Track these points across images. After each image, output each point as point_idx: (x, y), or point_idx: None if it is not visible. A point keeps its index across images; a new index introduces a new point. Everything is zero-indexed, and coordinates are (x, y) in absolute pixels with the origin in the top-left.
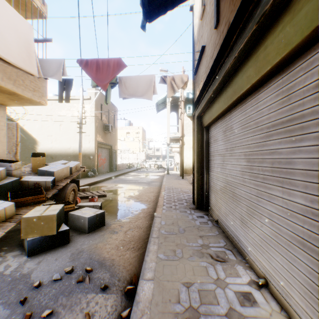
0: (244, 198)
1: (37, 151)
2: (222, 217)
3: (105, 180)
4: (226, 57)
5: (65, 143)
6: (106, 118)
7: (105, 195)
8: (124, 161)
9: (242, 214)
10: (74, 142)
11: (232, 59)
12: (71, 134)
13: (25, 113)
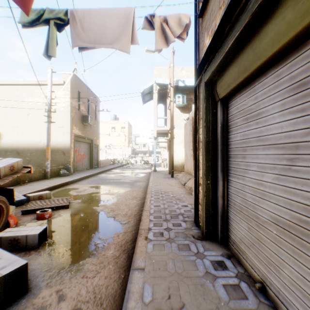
0: None
1: (0, 145)
2: (283, 289)
3: (80, 180)
4: None
5: (34, 135)
6: (85, 108)
7: (68, 206)
8: (109, 157)
9: None
10: (45, 135)
11: None
12: (42, 125)
13: None
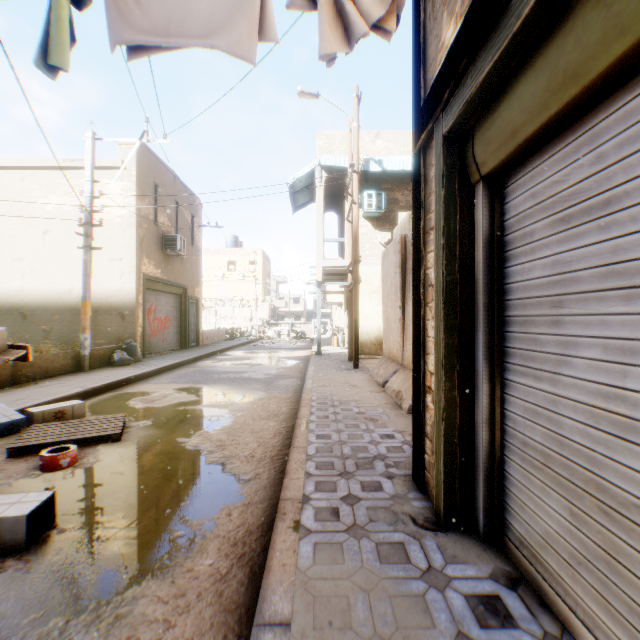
0: None
1: None
2: None
3: (156, 374)
4: None
5: (57, 278)
6: (170, 220)
7: (118, 436)
8: (223, 324)
9: None
10: (81, 277)
11: None
12: (74, 255)
13: None
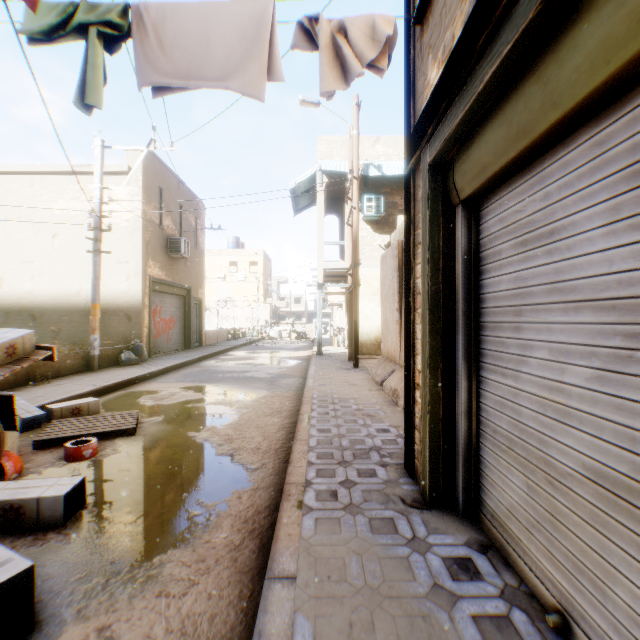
0: None
1: None
2: (614, 633)
3: (163, 373)
4: None
5: (66, 280)
6: (174, 223)
7: (133, 430)
8: (225, 325)
9: None
10: (89, 279)
11: None
12: (82, 258)
13: None
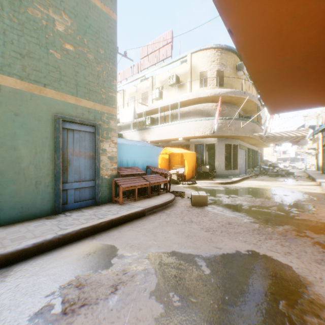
0: None
1: None
2: None
3: None
4: None
5: None
6: None
7: None
8: None
9: None
10: None
11: None
12: None
13: None
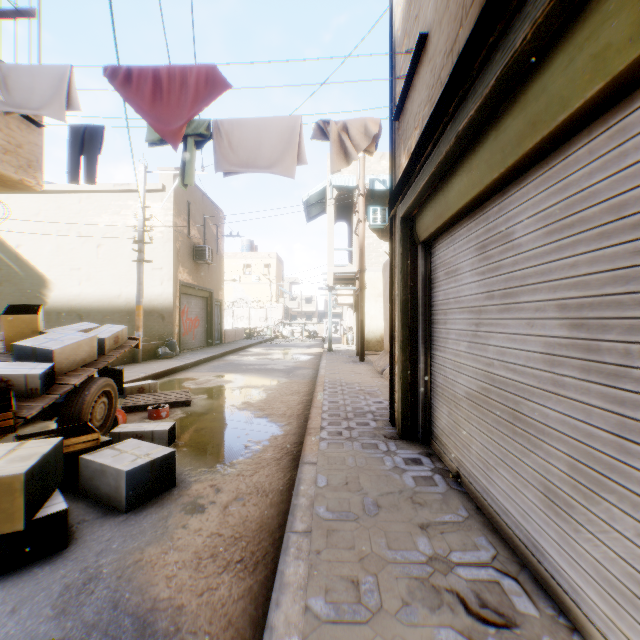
0: (559, 432)
1: (48, 302)
2: (472, 468)
3: (195, 365)
4: (513, 14)
5: (108, 285)
6: (199, 232)
7: (189, 402)
8: (240, 324)
9: (552, 478)
10: (128, 284)
11: (540, 4)
12: (122, 265)
13: (15, 219)
